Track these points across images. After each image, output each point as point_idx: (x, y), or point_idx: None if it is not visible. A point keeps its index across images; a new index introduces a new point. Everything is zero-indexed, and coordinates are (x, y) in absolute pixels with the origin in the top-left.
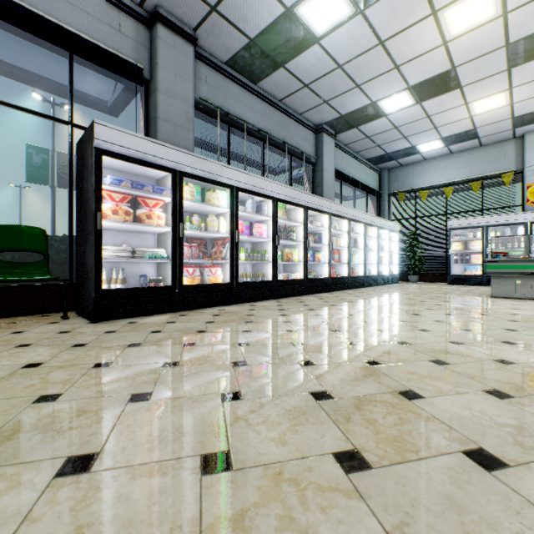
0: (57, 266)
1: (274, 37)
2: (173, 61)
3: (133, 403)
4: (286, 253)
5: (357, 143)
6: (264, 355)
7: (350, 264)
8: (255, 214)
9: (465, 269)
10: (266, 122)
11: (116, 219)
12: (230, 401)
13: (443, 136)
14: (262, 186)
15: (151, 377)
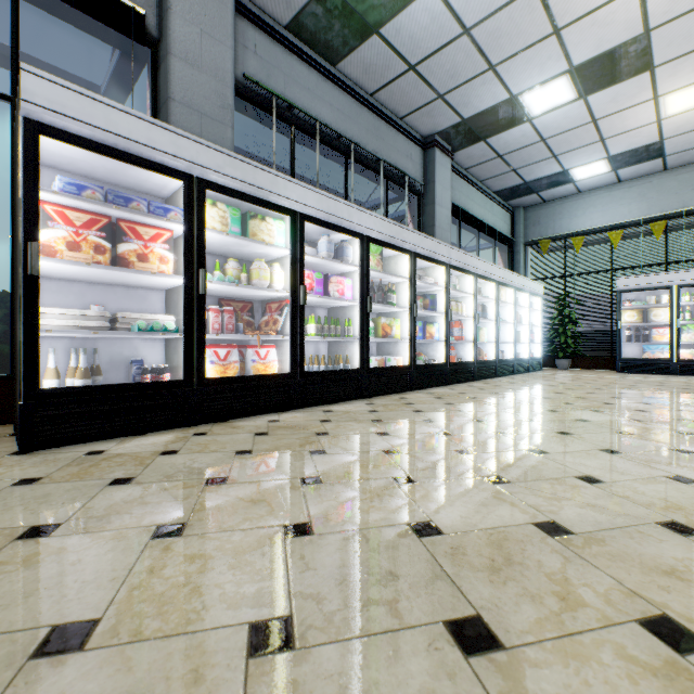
0: None
1: None
2: (197, 8)
3: None
4: (382, 324)
5: (483, 165)
6: (345, 582)
7: (476, 342)
8: (333, 261)
9: (643, 351)
10: (350, 125)
11: (76, 258)
12: None
13: (611, 154)
14: (344, 215)
15: None
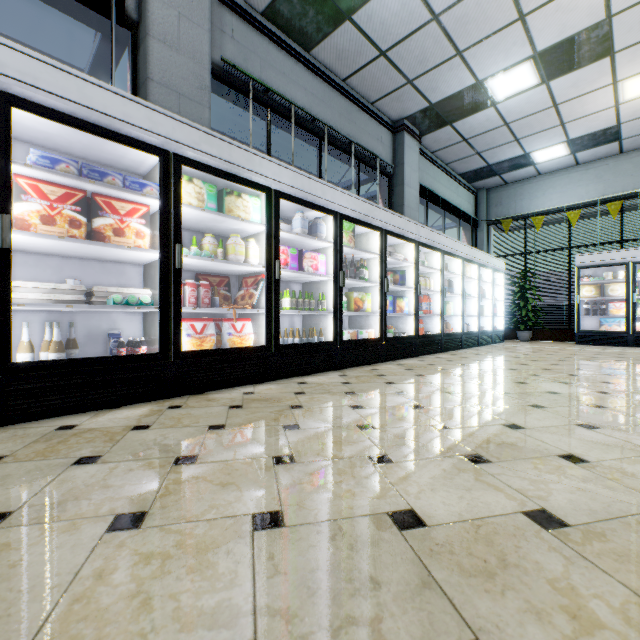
0: None
1: None
2: None
3: None
4: (354, 299)
5: (449, 149)
6: (319, 591)
7: (443, 315)
8: (307, 237)
9: (600, 324)
10: (324, 109)
11: (50, 232)
12: None
13: (571, 137)
14: (318, 193)
15: None
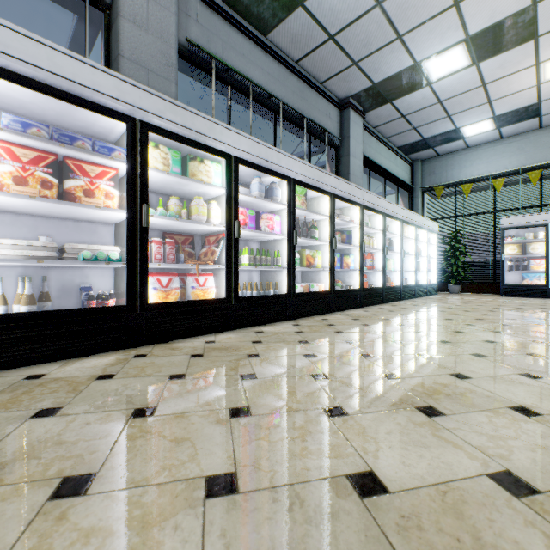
0: None
1: None
2: None
3: None
4: (306, 256)
5: (389, 124)
6: None
7: (385, 271)
8: (264, 200)
9: (522, 278)
10: (279, 87)
11: (22, 192)
12: None
13: (496, 114)
14: (273, 160)
15: None
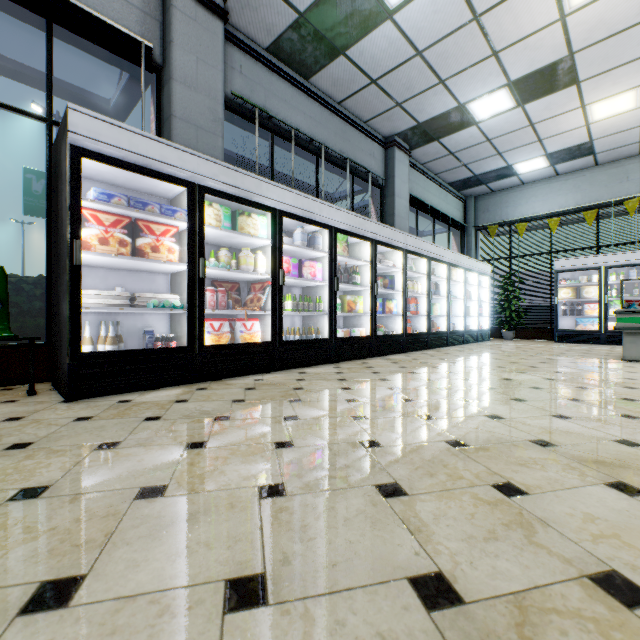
0: (29, 319)
1: (332, 11)
2: (194, 40)
3: (29, 617)
4: (348, 301)
5: (437, 161)
6: (316, 469)
7: (430, 316)
8: (306, 249)
9: (576, 323)
10: (321, 130)
11: (105, 250)
12: (241, 612)
13: (549, 152)
14: (315, 210)
15: (102, 528)
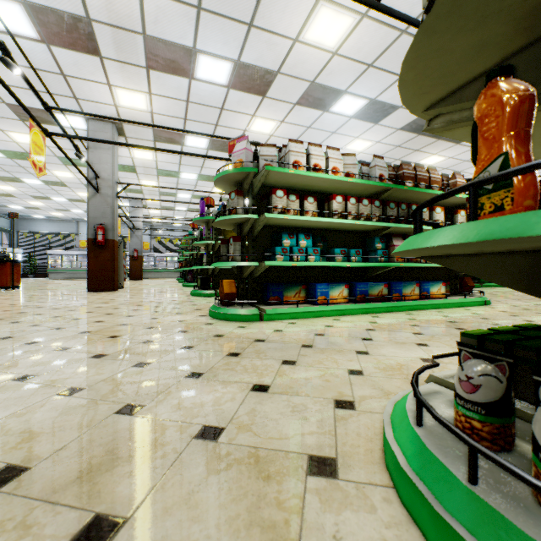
0: None
1: None
2: None
3: None
4: None
5: None
6: None
7: None
8: None
9: None
10: None
11: None
12: None
13: (44, 216)
14: None
15: None
